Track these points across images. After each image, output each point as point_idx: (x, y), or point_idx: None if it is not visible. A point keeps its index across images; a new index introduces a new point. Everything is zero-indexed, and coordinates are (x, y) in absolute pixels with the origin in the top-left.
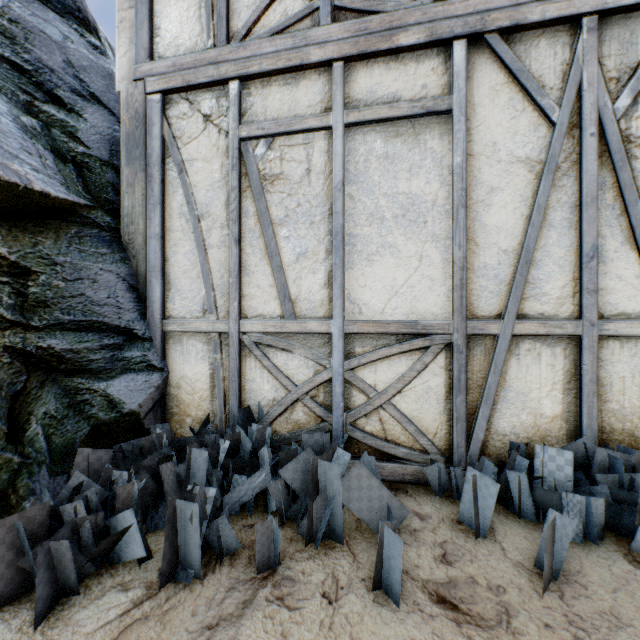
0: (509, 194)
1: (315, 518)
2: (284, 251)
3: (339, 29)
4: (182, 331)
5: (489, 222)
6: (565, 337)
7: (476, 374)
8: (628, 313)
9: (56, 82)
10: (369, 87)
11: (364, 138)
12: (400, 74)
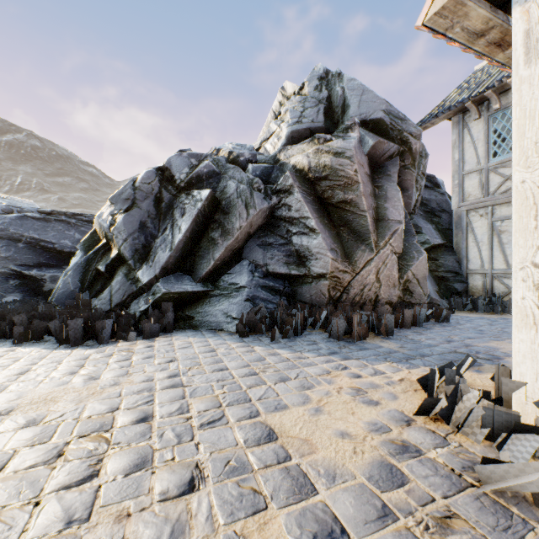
0: None
1: (510, 310)
2: (507, 251)
3: None
4: (472, 273)
5: None
6: None
7: None
8: None
9: (435, 211)
10: None
11: None
12: None
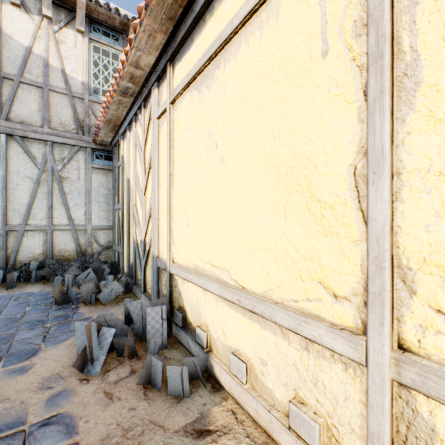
0: (24, 187)
1: None
2: None
3: None
4: None
5: (17, 195)
6: (44, 230)
7: (12, 243)
8: (62, 224)
9: None
10: None
11: None
12: None
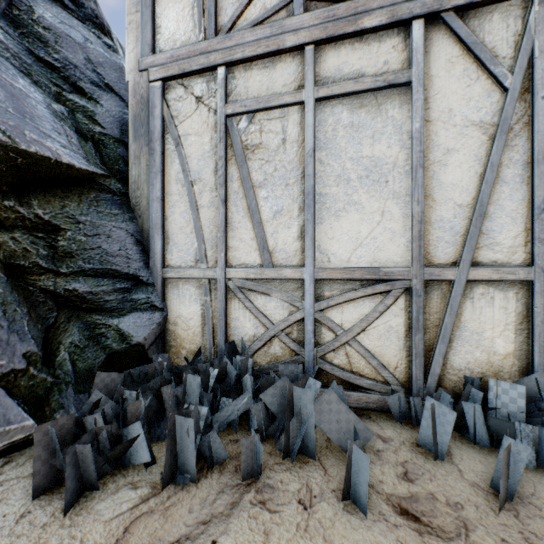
0: (464, 154)
1: (291, 436)
2: (263, 209)
3: (310, 17)
4: (178, 277)
5: (445, 180)
6: (517, 282)
7: (433, 315)
8: None
9: (79, 76)
10: (336, 66)
11: (332, 110)
12: (364, 53)
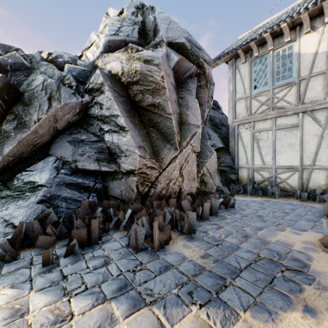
0: (312, 141)
1: (267, 193)
2: (262, 153)
3: (274, 112)
4: (241, 167)
5: (307, 147)
6: (325, 169)
7: (304, 176)
8: None
9: (218, 125)
10: (281, 122)
11: (279, 131)
12: (287, 119)
